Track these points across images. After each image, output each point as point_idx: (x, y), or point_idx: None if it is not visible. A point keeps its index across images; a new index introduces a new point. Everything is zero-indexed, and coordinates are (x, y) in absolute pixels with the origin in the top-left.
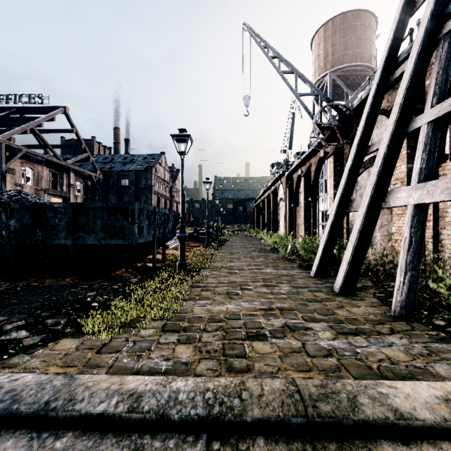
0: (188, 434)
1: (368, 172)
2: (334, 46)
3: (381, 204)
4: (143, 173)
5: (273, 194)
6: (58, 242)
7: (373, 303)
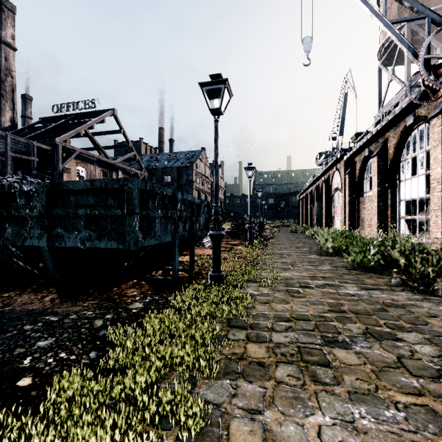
0: None
1: None
2: None
3: None
4: (184, 169)
5: (326, 184)
6: (30, 243)
7: None
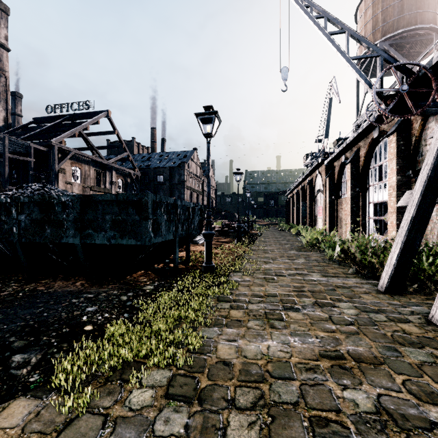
0: None
1: None
2: (385, 11)
3: None
4: (176, 169)
5: (309, 186)
6: (66, 241)
7: None
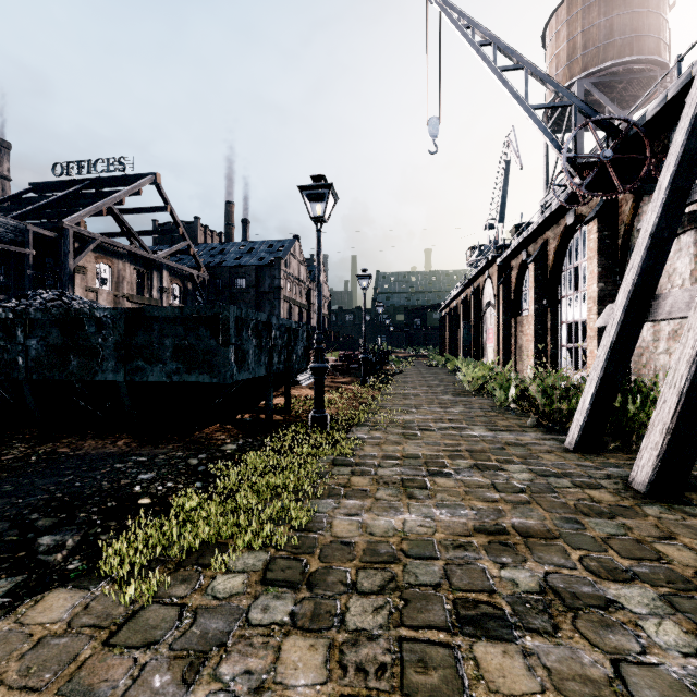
0: None
1: (677, 244)
2: (587, 33)
3: None
4: (267, 269)
5: (475, 297)
6: (102, 378)
7: None
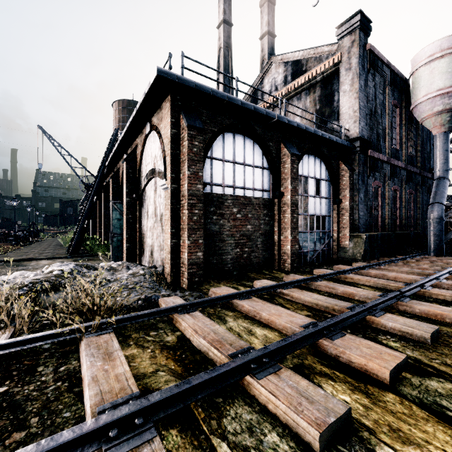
0: (0, 263)
1: None
2: (124, 117)
3: None
4: None
5: None
6: None
7: None
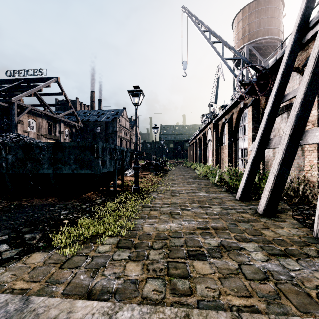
0: None
1: (281, 117)
2: (250, 25)
3: (299, 141)
4: (110, 123)
5: (204, 136)
6: (42, 172)
7: (294, 224)
